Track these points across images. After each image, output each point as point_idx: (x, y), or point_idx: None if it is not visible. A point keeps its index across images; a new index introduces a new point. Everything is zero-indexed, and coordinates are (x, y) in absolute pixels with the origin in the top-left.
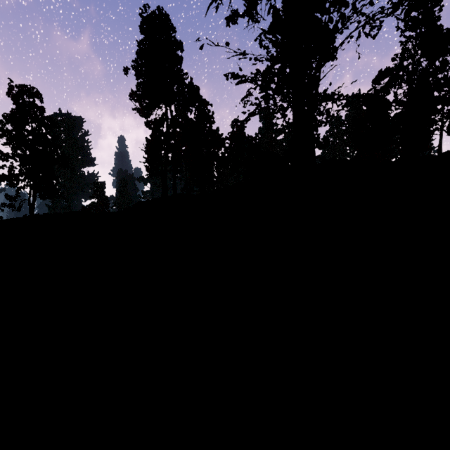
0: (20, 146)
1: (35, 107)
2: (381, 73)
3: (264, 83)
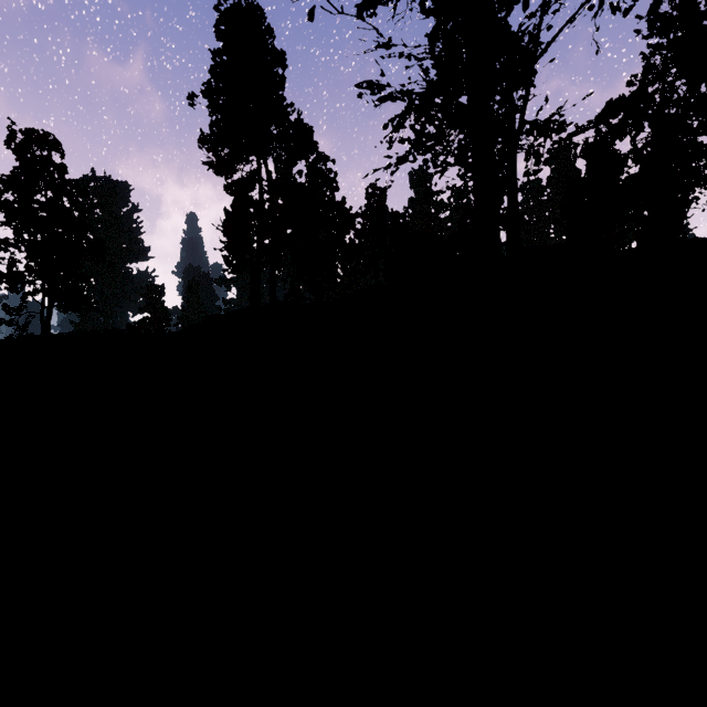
0: (26, 227)
1: (51, 166)
2: (611, 105)
3: (427, 94)
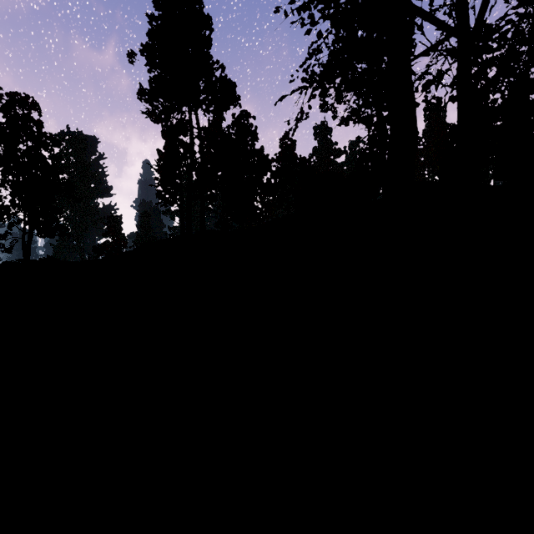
0: (10, 170)
1: (30, 121)
2: None
3: None
